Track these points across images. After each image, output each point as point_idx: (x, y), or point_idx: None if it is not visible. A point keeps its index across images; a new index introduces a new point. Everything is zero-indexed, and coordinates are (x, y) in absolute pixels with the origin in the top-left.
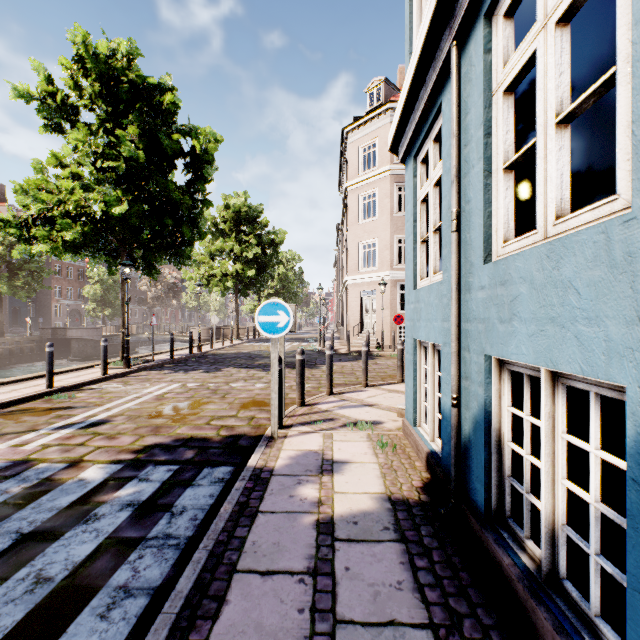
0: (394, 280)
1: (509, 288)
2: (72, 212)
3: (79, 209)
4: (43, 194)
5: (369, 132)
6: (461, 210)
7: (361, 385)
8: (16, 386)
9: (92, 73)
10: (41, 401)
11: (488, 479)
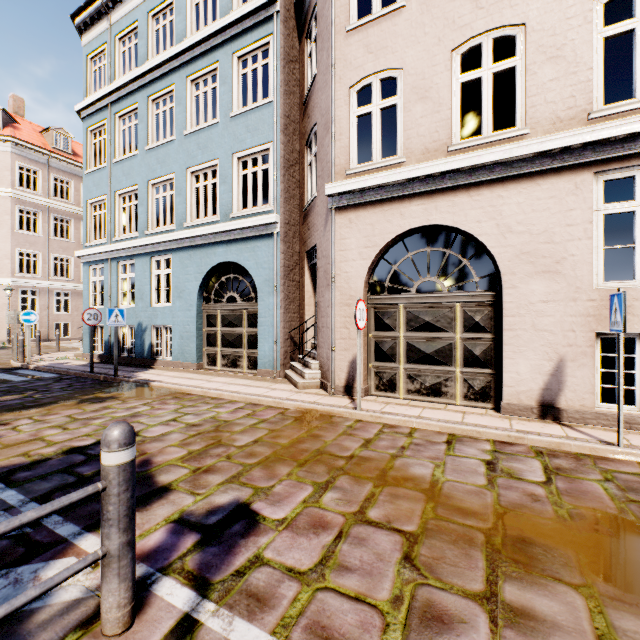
0: (16, 286)
1: None
2: None
3: None
4: None
5: None
6: (112, 295)
7: (36, 354)
8: None
9: None
10: None
11: (119, 348)
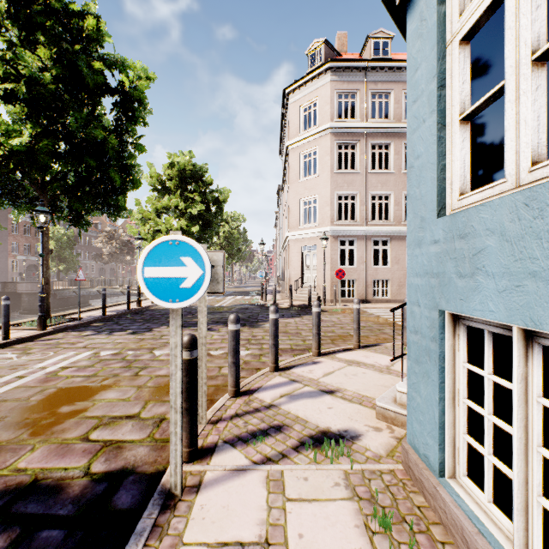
0: (334, 235)
1: None
2: None
3: None
4: None
5: (310, 92)
6: None
7: (312, 353)
8: None
9: None
10: None
11: None
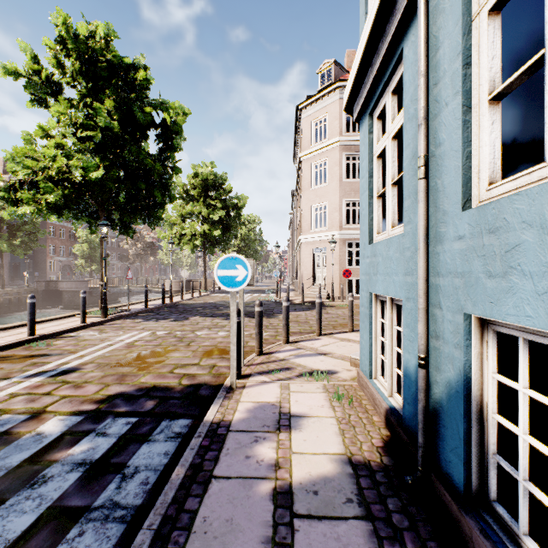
0: (343, 239)
1: (503, 236)
2: (55, 177)
3: (61, 174)
4: (28, 161)
5: (320, 108)
6: (430, 155)
7: (315, 334)
8: (1, 334)
9: (73, 53)
10: (21, 348)
11: (467, 454)
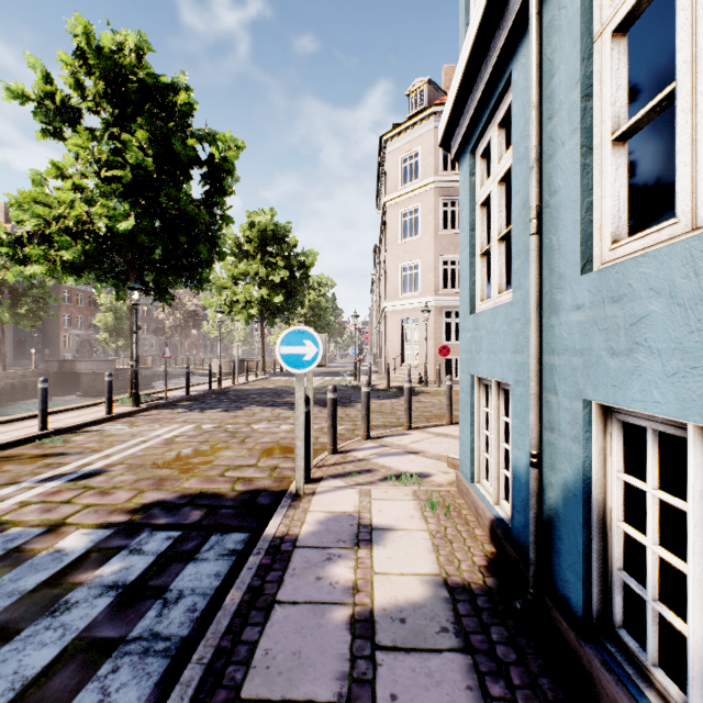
0: (439, 306)
1: (628, 306)
2: (73, 228)
3: (81, 225)
4: (39, 208)
5: (410, 140)
6: (543, 206)
7: (403, 427)
8: (5, 428)
9: (96, 70)
10: (31, 446)
11: (587, 571)
